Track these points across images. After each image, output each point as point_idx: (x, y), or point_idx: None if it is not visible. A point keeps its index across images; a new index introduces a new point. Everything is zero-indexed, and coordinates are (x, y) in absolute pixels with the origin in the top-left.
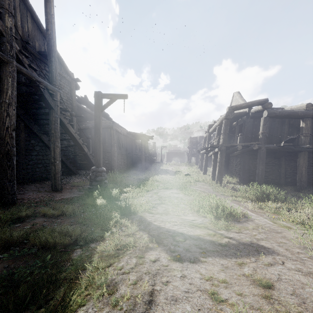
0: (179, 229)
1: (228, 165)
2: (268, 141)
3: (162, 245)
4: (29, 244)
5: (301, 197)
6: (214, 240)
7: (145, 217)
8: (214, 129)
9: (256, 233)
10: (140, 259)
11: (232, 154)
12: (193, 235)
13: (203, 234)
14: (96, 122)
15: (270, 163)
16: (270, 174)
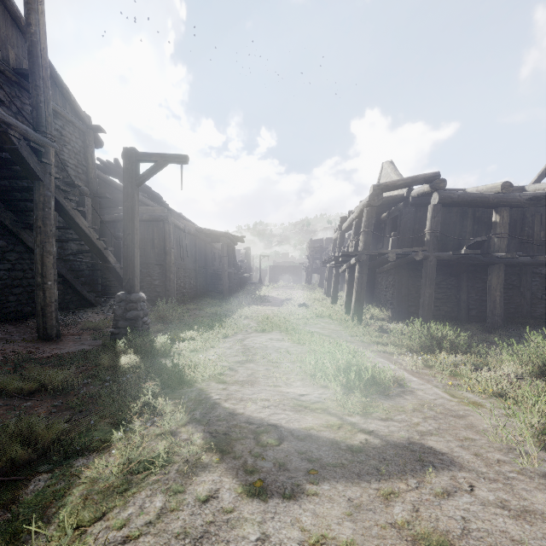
0: (272, 416)
1: (373, 287)
2: (440, 246)
3: (228, 457)
4: None
5: (495, 342)
6: (338, 440)
7: (208, 391)
8: (349, 225)
9: (419, 419)
10: (172, 497)
11: (379, 268)
12: (298, 429)
13: (317, 426)
14: (126, 206)
15: (443, 284)
16: (443, 303)
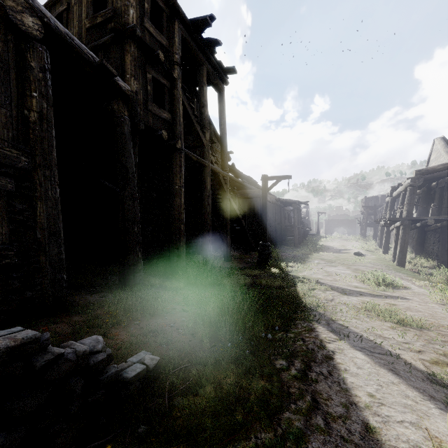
0: (346, 287)
1: (423, 242)
2: None
3: (335, 290)
4: (257, 284)
5: None
6: (370, 293)
7: (319, 280)
8: (398, 194)
9: (406, 294)
10: (324, 292)
11: (427, 227)
12: (356, 290)
13: (363, 291)
14: (263, 202)
15: None
16: None
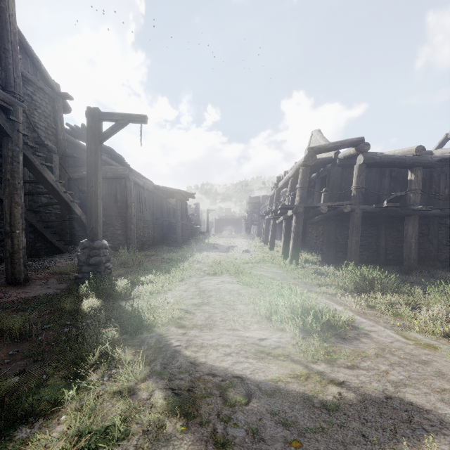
0: (236, 366)
1: (304, 236)
2: (363, 201)
3: (195, 424)
4: None
5: (414, 282)
6: (311, 394)
7: (168, 337)
8: (285, 183)
9: (386, 366)
10: None
11: (310, 220)
12: (266, 381)
13: (285, 377)
14: (89, 161)
15: (365, 233)
16: (365, 249)
